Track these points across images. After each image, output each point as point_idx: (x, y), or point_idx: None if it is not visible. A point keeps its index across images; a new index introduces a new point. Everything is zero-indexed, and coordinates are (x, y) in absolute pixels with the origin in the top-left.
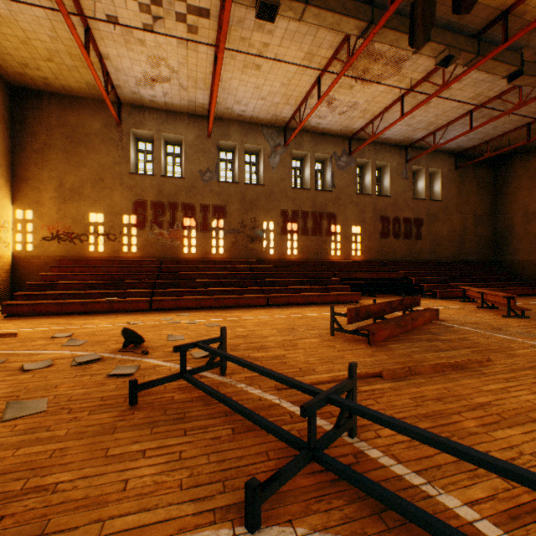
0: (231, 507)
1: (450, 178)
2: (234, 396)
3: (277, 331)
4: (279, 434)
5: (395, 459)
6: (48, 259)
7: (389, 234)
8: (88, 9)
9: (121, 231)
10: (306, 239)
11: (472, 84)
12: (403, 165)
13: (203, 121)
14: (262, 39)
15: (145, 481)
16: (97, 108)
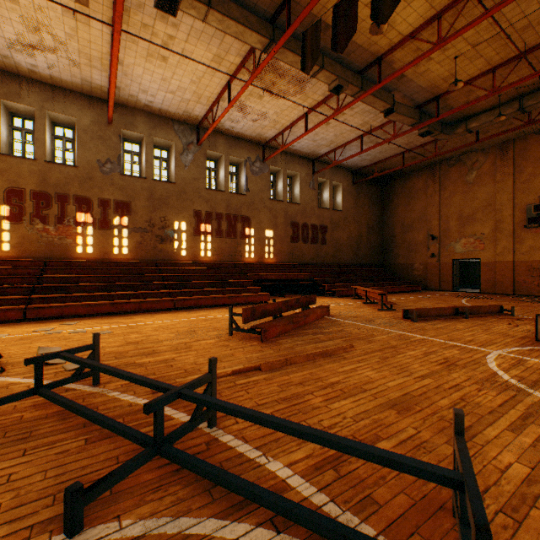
0: (55, 519)
1: (349, 192)
2: (102, 406)
3: (176, 334)
4: (130, 435)
5: (244, 440)
6: None
7: (299, 238)
8: None
9: None
10: (220, 241)
11: (361, 113)
12: (311, 176)
13: (103, 105)
14: (167, 31)
15: None
16: None
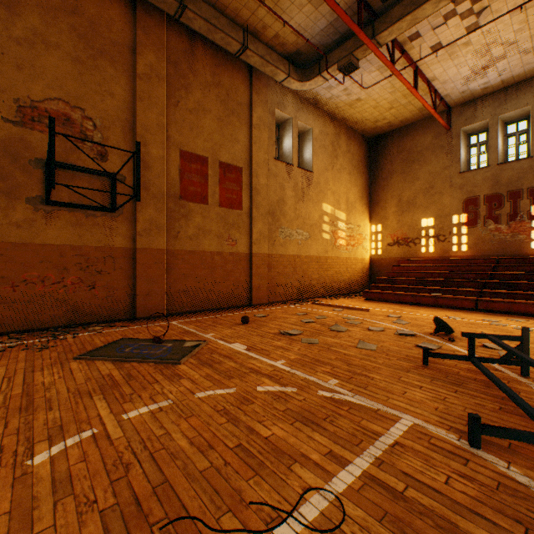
0: (464, 432)
1: None
2: (522, 393)
3: None
4: None
5: None
6: (390, 260)
7: None
8: (414, 55)
9: (449, 232)
10: None
11: None
12: None
13: None
14: None
15: (415, 396)
16: (427, 125)
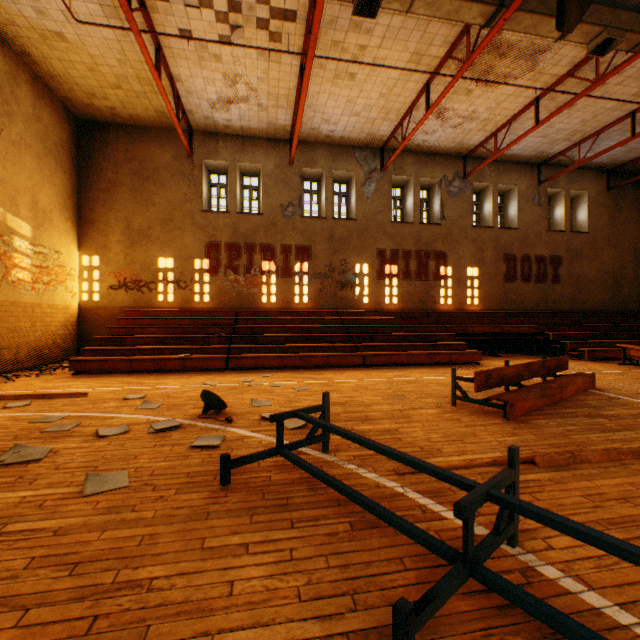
0: (369, 633)
1: (601, 203)
2: (344, 480)
3: (382, 398)
4: (418, 536)
5: (583, 583)
6: (115, 310)
7: (515, 276)
8: (159, 25)
9: (192, 278)
10: (408, 284)
11: (637, 75)
12: (534, 188)
13: (285, 145)
14: (358, 41)
15: (253, 585)
16: (166, 138)
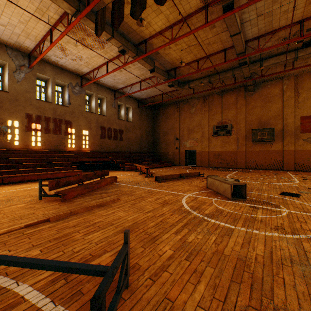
0: None
1: (136, 112)
2: None
3: None
4: None
5: (6, 274)
6: None
7: (105, 136)
8: None
9: None
10: (48, 135)
11: (139, 68)
12: (113, 100)
13: None
14: None
15: None
16: None
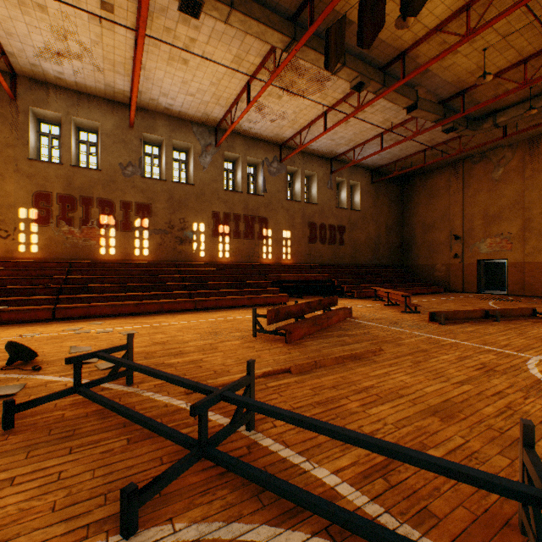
0: (109, 519)
1: (368, 191)
2: (138, 405)
3: (200, 335)
4: (173, 437)
5: (284, 444)
6: None
7: (316, 239)
8: None
9: (15, 227)
10: (238, 242)
11: (382, 110)
12: (328, 176)
13: (125, 109)
14: (188, 33)
15: (8, 511)
16: None
